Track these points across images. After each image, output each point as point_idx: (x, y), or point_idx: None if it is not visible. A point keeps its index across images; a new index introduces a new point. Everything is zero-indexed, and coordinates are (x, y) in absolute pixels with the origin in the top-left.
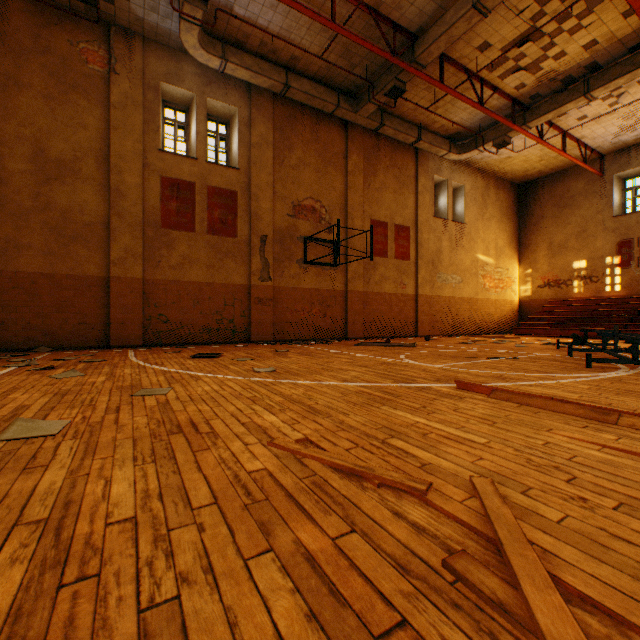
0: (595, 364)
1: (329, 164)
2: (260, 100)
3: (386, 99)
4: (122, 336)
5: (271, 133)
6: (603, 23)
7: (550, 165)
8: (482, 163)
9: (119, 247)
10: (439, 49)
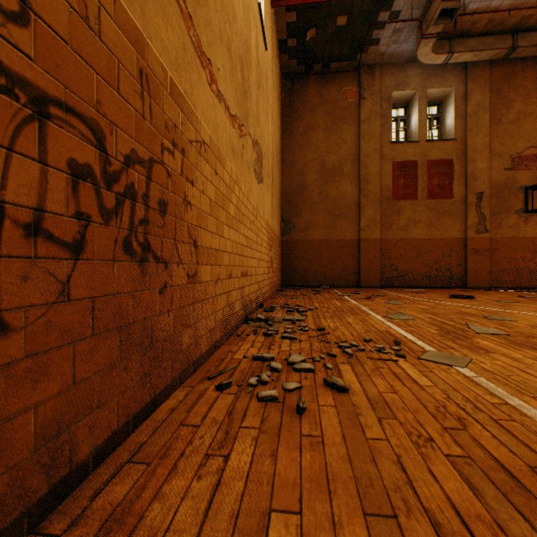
0: None
1: None
2: (475, 72)
3: None
4: (367, 280)
5: (486, 98)
6: None
7: None
8: None
9: (365, 218)
10: None
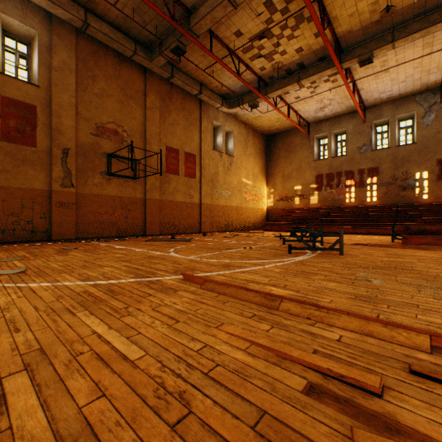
0: (295, 250)
1: (130, 98)
2: (62, 30)
3: (173, 55)
4: None
5: (74, 62)
6: (305, 37)
7: (283, 125)
8: (244, 118)
9: None
10: (207, 25)
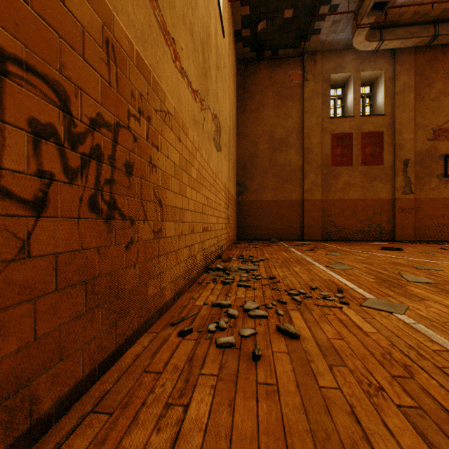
0: None
1: None
2: (402, 57)
3: None
4: (309, 234)
5: (412, 79)
6: None
7: None
8: None
9: (308, 182)
10: None
